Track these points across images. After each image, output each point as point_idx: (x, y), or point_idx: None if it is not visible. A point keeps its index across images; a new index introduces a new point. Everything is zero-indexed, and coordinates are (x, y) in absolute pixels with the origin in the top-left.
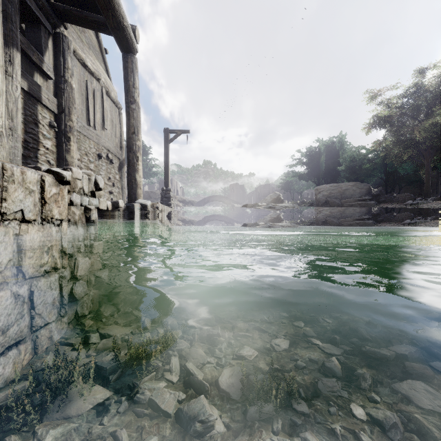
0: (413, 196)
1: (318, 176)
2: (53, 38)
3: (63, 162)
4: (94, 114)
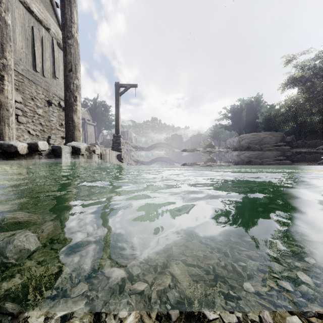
0: None
1: (239, 127)
2: None
3: None
4: (43, 61)
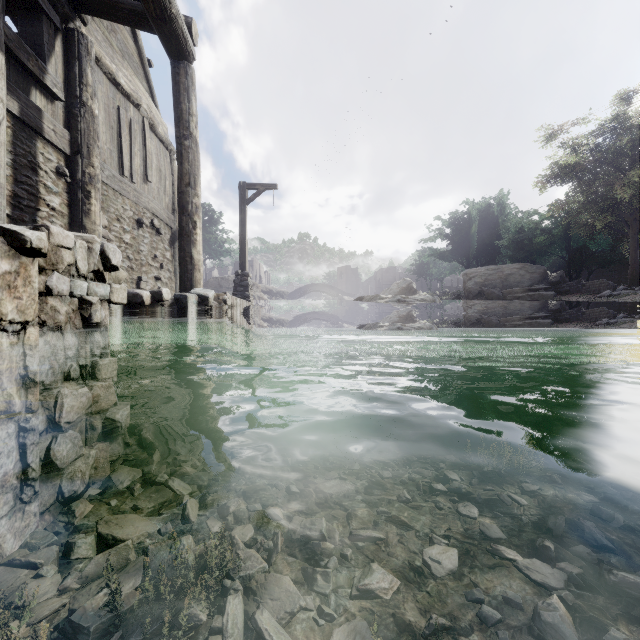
0: (611, 284)
1: (467, 254)
2: (63, 37)
3: (79, 230)
4: (131, 158)
